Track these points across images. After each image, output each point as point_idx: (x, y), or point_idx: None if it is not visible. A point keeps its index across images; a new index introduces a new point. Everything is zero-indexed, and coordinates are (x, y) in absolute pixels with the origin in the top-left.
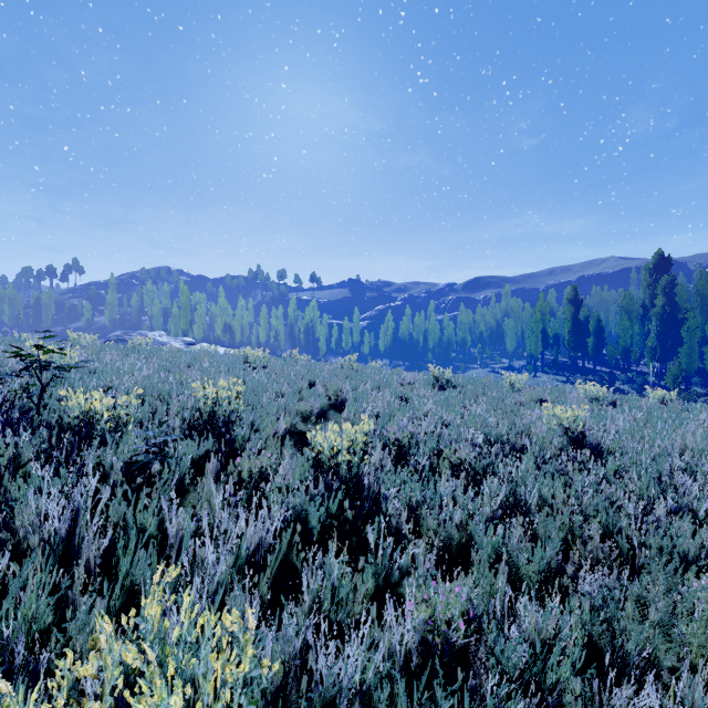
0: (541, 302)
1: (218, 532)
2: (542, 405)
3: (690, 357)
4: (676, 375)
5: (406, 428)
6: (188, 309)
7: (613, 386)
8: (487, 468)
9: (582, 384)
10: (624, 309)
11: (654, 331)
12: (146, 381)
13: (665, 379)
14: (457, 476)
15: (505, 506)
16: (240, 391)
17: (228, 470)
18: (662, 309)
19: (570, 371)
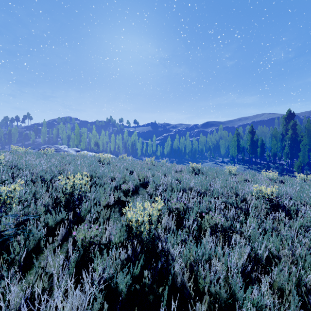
0: (236, 132)
1: (53, 292)
2: (246, 182)
3: (304, 157)
4: (299, 165)
5: (182, 202)
6: (78, 135)
7: (269, 170)
8: (230, 227)
9: (264, 171)
10: (273, 135)
11: (287, 145)
12: (41, 172)
13: (292, 167)
14: (213, 232)
15: (247, 257)
16: (88, 180)
17: (72, 234)
18: (291, 135)
19: (249, 163)
